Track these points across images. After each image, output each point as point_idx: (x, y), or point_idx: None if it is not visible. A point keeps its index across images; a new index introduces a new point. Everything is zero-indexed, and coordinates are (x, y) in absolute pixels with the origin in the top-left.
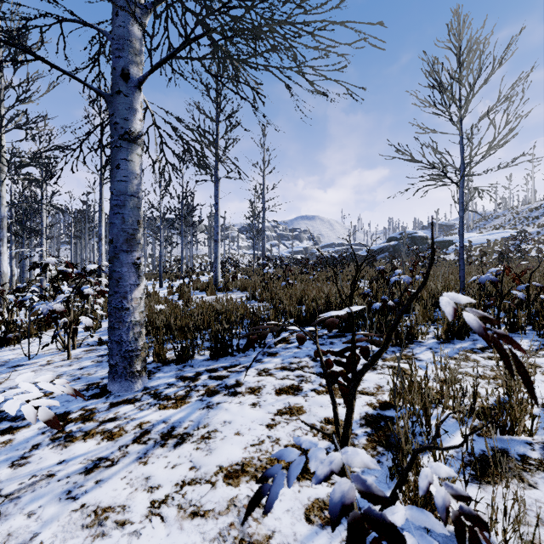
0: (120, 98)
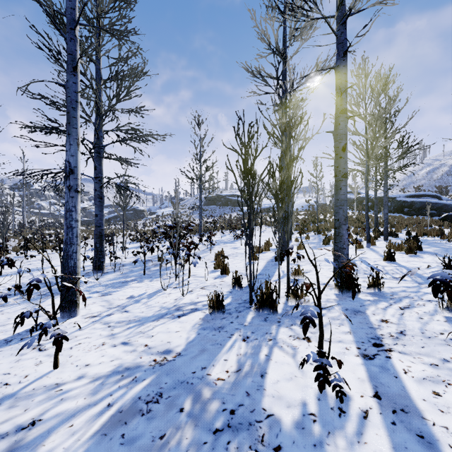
0: None
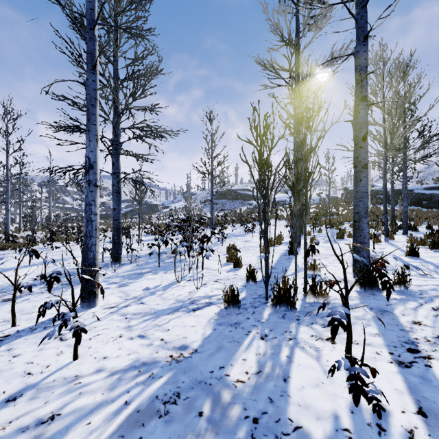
0: (7, 205)
